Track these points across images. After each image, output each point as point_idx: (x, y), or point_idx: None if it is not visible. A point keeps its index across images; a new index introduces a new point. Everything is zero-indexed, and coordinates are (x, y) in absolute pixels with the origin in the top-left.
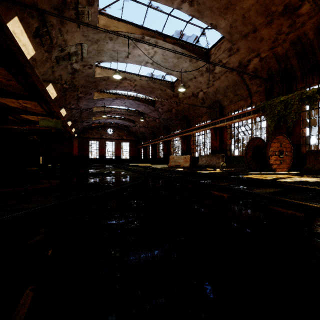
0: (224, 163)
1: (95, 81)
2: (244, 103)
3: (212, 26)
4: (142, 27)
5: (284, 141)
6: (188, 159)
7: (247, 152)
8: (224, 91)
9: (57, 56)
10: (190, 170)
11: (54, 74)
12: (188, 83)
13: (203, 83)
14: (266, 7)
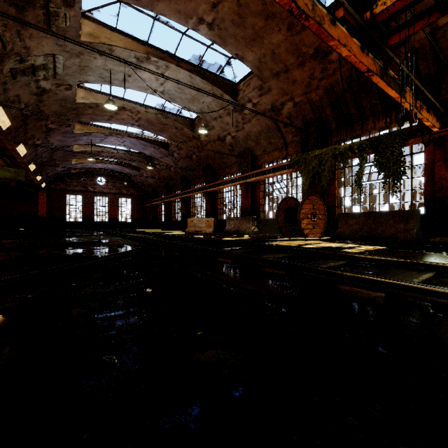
0: (256, 228)
1: (77, 108)
2: (279, 154)
3: (238, 57)
4: (147, 43)
5: (317, 202)
6: (212, 223)
7: (278, 215)
8: (256, 138)
9: (13, 68)
10: (212, 237)
11: (7, 94)
12: (212, 122)
13: (231, 125)
14: (297, 47)
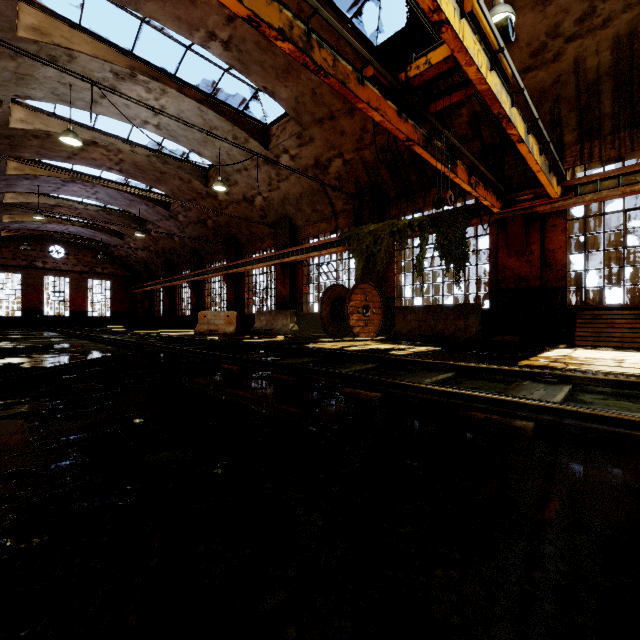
0: (296, 325)
1: (11, 136)
2: (327, 227)
3: (267, 92)
4: (132, 54)
5: (371, 292)
6: (234, 319)
7: (322, 308)
8: (296, 202)
9: None
10: (231, 339)
11: None
12: (234, 176)
13: (262, 182)
14: None
